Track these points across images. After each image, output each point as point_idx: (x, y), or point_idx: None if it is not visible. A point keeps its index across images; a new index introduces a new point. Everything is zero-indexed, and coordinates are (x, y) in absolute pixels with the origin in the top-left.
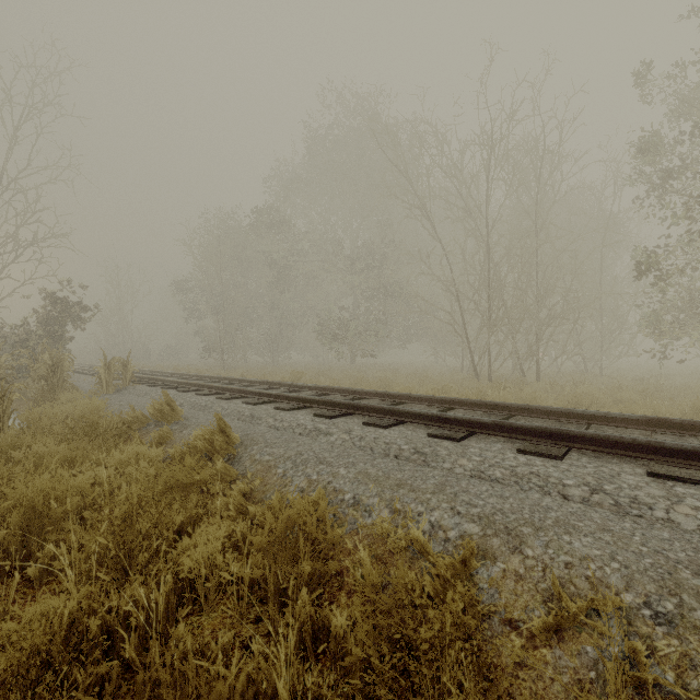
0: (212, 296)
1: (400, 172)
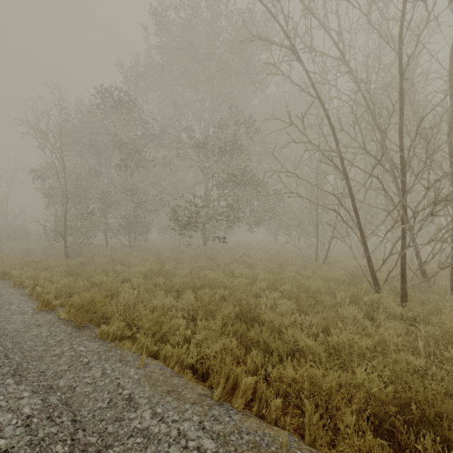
0: (58, 180)
1: (263, 3)
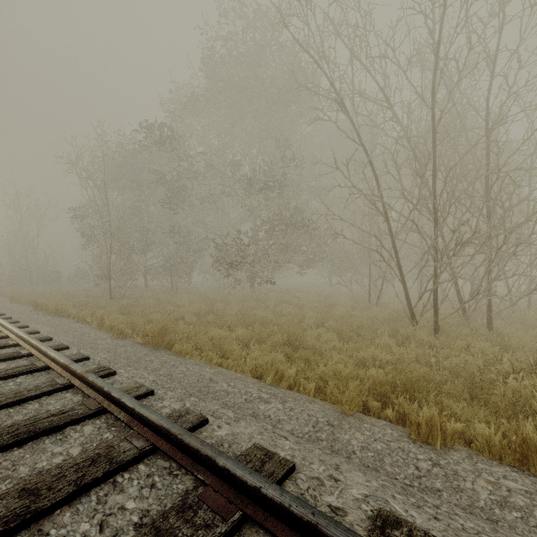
0: (101, 219)
1: (310, 55)
